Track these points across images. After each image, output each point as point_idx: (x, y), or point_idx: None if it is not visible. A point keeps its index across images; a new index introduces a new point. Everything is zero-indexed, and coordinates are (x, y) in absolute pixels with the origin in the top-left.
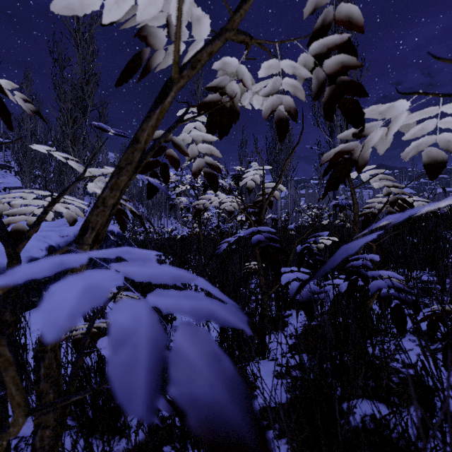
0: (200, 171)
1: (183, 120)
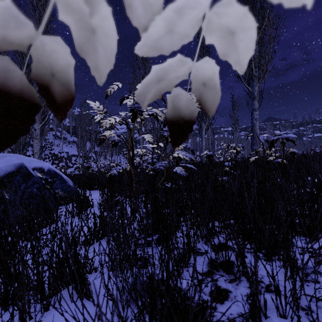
0: None
1: None
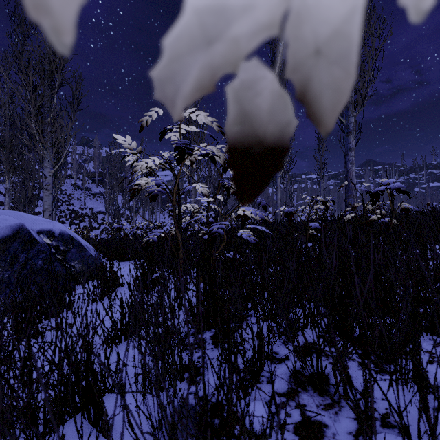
0: None
1: None
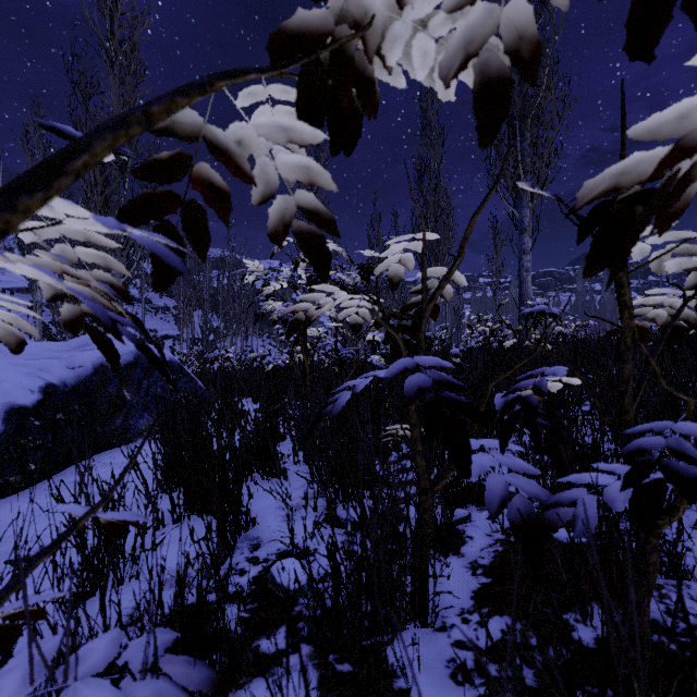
0: (286, 230)
1: (230, 74)
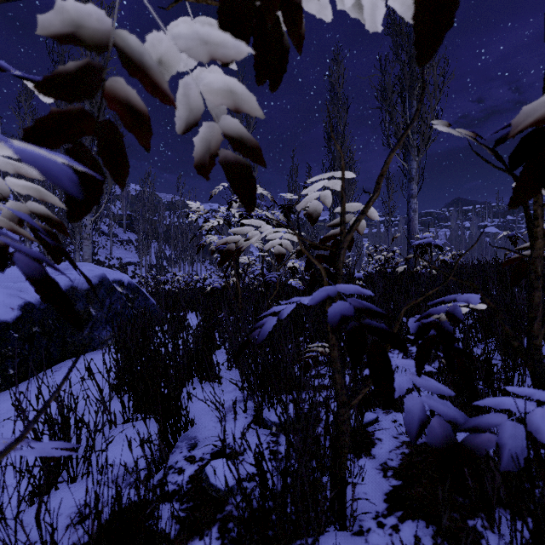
0: (212, 160)
1: None
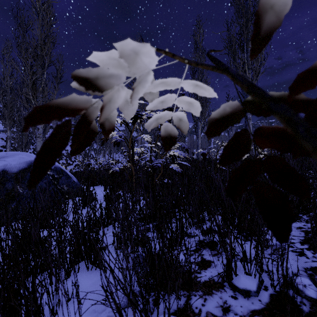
0: None
1: None
